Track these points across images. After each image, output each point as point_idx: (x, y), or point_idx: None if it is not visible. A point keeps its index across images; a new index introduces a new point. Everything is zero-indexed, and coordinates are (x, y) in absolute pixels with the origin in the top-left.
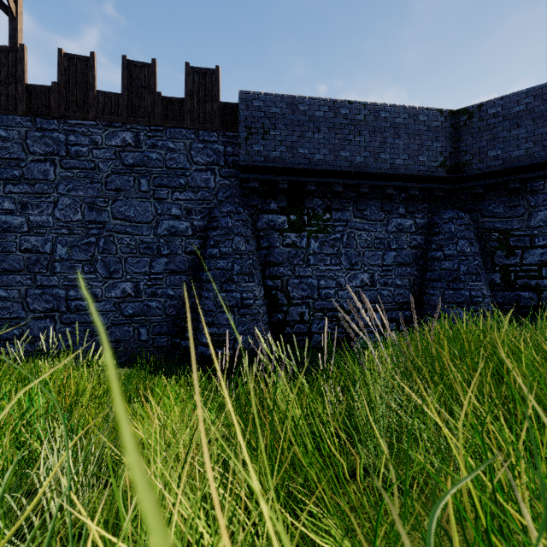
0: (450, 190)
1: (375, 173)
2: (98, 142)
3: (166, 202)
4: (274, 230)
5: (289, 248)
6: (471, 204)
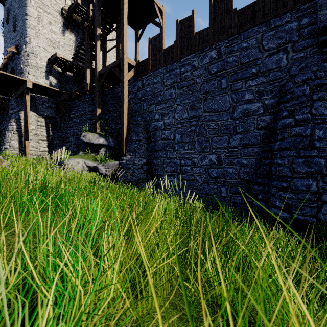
0: None
1: None
2: (196, 65)
3: (240, 91)
4: None
5: None
6: None
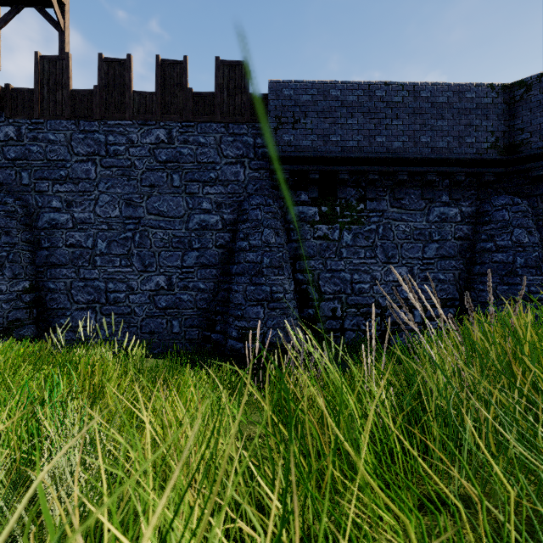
0: (503, 173)
1: (415, 159)
2: (134, 140)
3: (197, 196)
4: (305, 222)
5: (320, 240)
6: (529, 189)
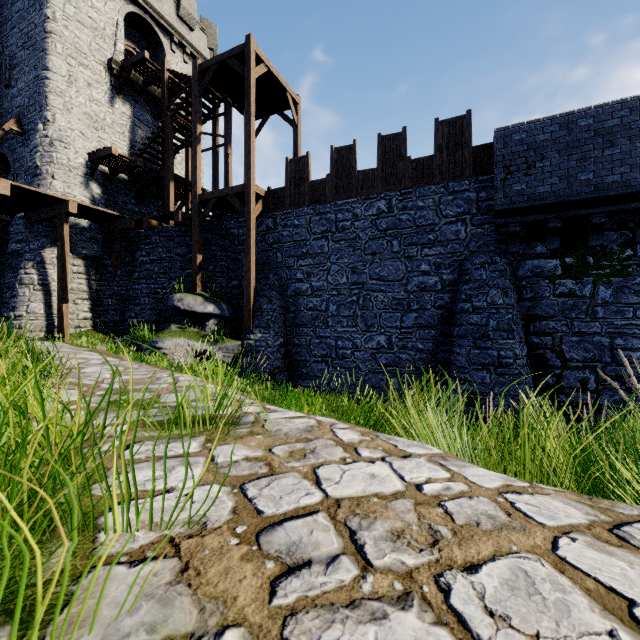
0: None
1: None
2: (358, 215)
3: (415, 259)
4: (541, 277)
5: (563, 298)
6: None
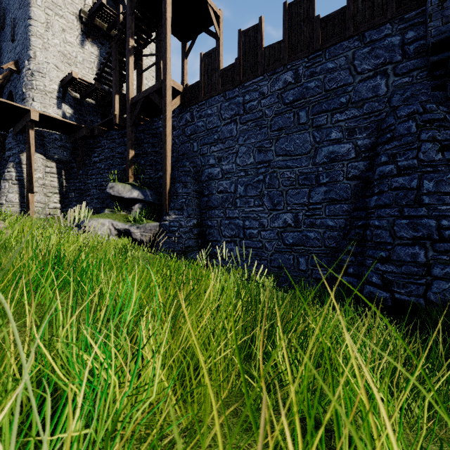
0: None
1: None
2: (265, 92)
3: (324, 127)
4: None
5: None
6: None
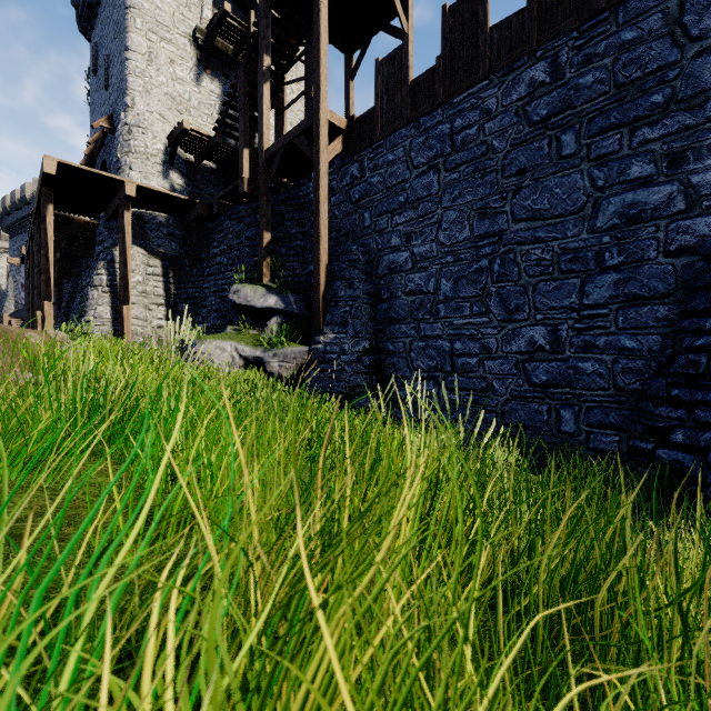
0: None
1: None
2: (491, 108)
3: (615, 158)
4: None
5: None
6: None
